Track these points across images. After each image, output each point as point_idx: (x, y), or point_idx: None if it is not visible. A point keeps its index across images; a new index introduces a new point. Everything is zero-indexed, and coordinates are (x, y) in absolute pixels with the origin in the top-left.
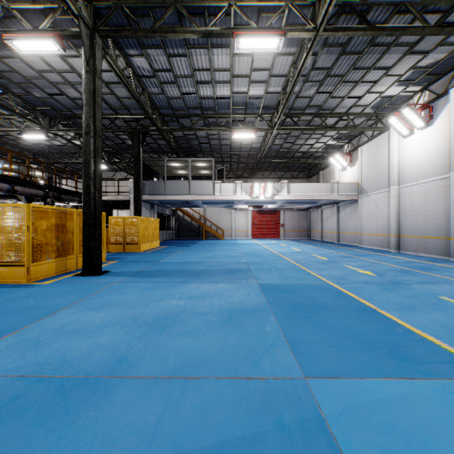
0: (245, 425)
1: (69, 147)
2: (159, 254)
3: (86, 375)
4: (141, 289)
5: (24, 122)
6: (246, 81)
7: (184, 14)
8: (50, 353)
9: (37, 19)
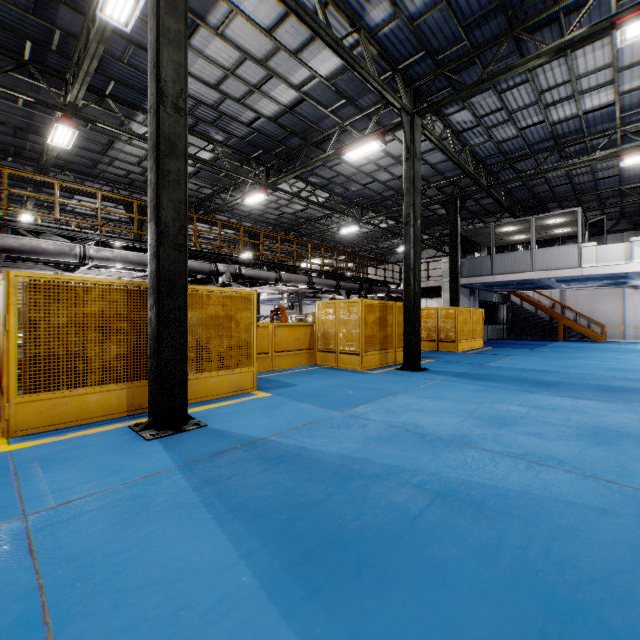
0: (595, 502)
1: (375, 232)
2: (485, 356)
3: (438, 437)
4: (469, 389)
5: (340, 217)
6: None
7: (525, 38)
8: (405, 419)
9: (362, 123)
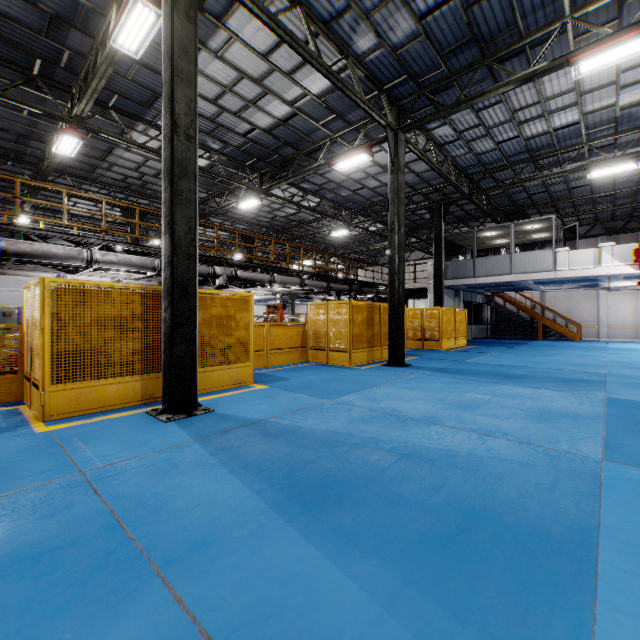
0: (522, 459)
1: (365, 235)
2: (466, 354)
3: (411, 418)
4: (445, 382)
5: (331, 220)
6: (609, 91)
7: (496, 67)
8: (385, 405)
9: (351, 135)
